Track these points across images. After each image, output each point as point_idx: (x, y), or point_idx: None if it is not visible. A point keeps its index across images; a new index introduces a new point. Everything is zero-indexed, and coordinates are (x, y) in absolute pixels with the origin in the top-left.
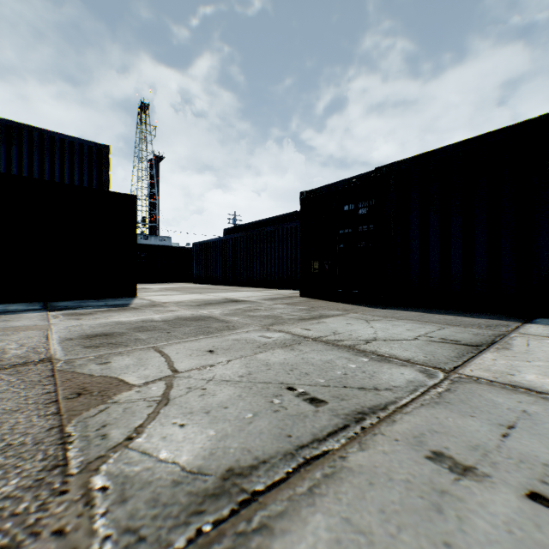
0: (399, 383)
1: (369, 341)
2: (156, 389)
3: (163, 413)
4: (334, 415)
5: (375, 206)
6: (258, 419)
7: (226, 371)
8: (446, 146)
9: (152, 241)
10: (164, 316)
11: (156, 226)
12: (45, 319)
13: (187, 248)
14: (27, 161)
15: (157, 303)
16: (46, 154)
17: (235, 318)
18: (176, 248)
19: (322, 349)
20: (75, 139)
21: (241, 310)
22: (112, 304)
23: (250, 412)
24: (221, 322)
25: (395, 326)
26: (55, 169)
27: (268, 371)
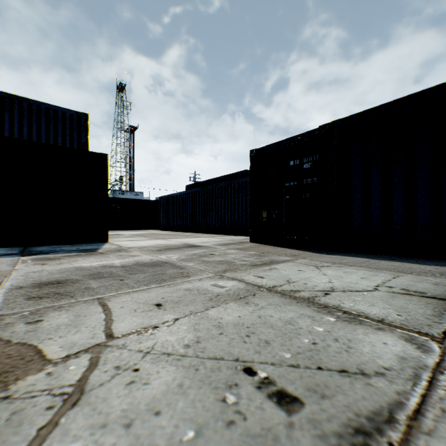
0: (388, 362)
1: (327, 293)
2: (75, 368)
3: (63, 424)
4: (320, 437)
5: (318, 160)
6: (202, 444)
7: (169, 337)
8: (388, 102)
9: (128, 196)
10: (124, 262)
11: (131, 184)
12: (13, 264)
13: (155, 201)
14: (17, 127)
15: (123, 248)
16: (34, 121)
17: (190, 264)
18: (146, 201)
19: (279, 303)
20: (59, 108)
21: (197, 256)
22: (83, 249)
23: (191, 424)
24: (176, 268)
25: (347, 273)
26: (42, 133)
27: (220, 336)
